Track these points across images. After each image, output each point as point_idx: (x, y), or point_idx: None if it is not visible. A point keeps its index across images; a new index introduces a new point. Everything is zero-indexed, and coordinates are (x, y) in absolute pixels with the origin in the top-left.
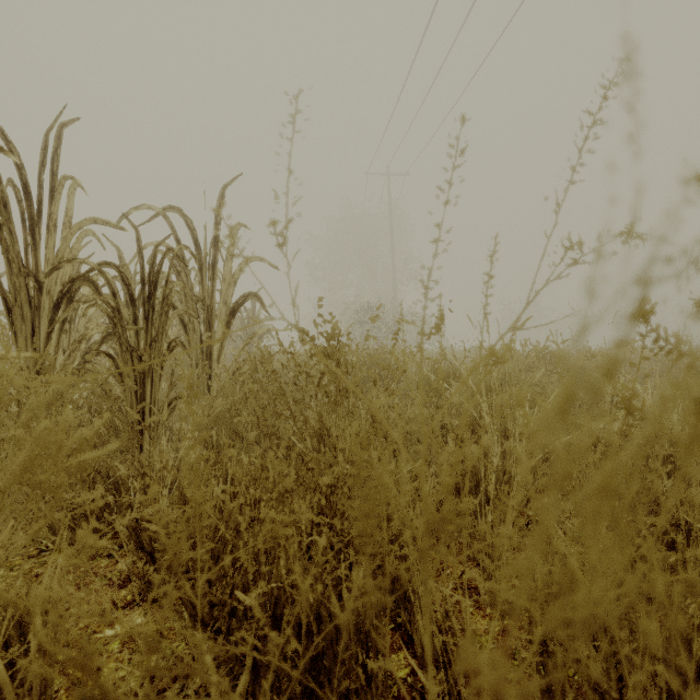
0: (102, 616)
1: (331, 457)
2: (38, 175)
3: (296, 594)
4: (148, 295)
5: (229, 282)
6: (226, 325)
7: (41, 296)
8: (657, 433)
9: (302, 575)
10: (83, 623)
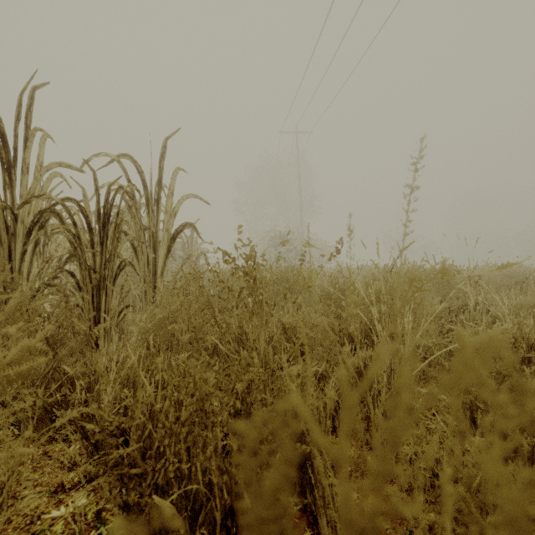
0: (51, 497)
1: (249, 358)
2: (14, 127)
3: (213, 491)
4: (103, 224)
5: (170, 214)
6: (168, 248)
7: (16, 225)
8: (517, 337)
9: (217, 475)
10: (34, 504)
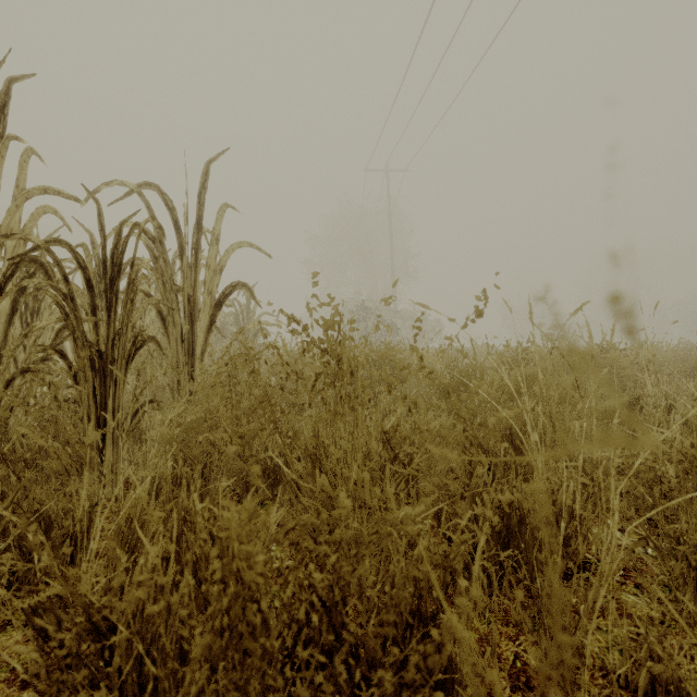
0: None
1: (330, 489)
2: None
3: None
4: (110, 280)
5: (214, 270)
6: (211, 318)
7: None
8: None
9: None
10: None
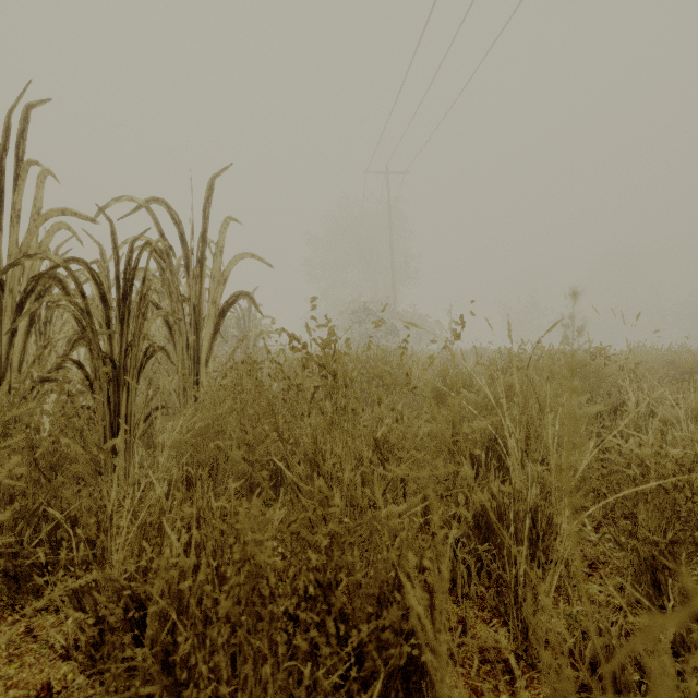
0: None
1: (327, 490)
2: None
3: None
4: (123, 295)
5: (218, 280)
6: (216, 326)
7: (2, 296)
8: None
9: None
10: None
